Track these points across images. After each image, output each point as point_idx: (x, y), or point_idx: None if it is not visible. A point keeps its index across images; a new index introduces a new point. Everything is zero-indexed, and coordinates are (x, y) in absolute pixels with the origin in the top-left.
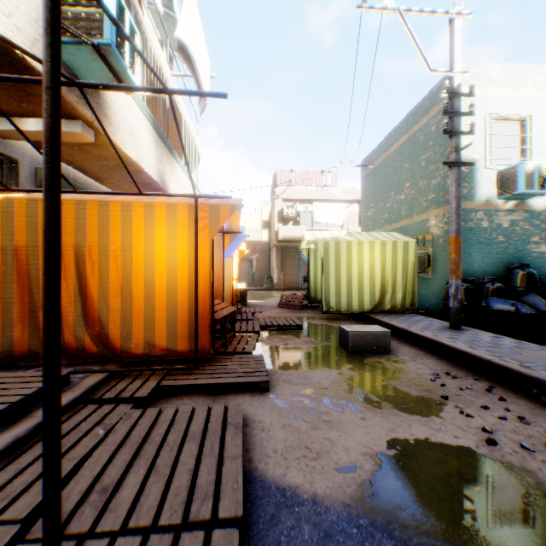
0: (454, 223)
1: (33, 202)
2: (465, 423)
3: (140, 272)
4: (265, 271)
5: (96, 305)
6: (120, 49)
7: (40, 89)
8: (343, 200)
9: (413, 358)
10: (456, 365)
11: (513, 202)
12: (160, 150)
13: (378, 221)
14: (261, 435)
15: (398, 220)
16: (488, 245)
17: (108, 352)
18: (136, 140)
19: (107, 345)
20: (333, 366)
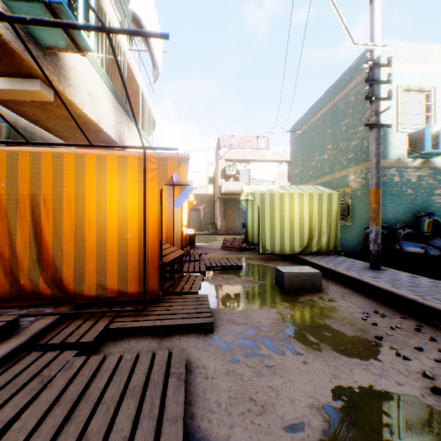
0: (374, 177)
1: None
2: (404, 367)
3: (93, 219)
4: (211, 219)
5: (51, 251)
6: (73, 10)
7: None
8: (274, 160)
9: (342, 297)
10: (382, 303)
11: (420, 160)
12: (119, 113)
13: (304, 177)
14: (204, 384)
15: (322, 176)
16: (399, 196)
17: (62, 295)
18: (95, 102)
19: (62, 288)
20: (271, 305)
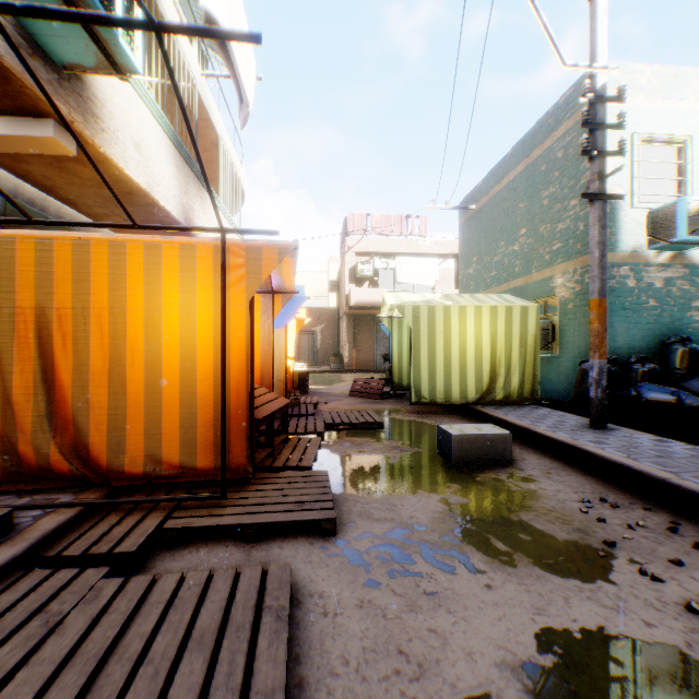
0: (597, 279)
1: None
2: (654, 594)
3: (139, 348)
4: (333, 347)
5: (70, 400)
6: (106, 4)
7: None
8: (435, 253)
9: (546, 474)
10: (611, 485)
11: (668, 254)
12: (185, 177)
13: (483, 280)
14: (322, 624)
15: (511, 279)
16: (635, 311)
17: (89, 472)
18: (145, 158)
19: (88, 461)
20: (431, 487)
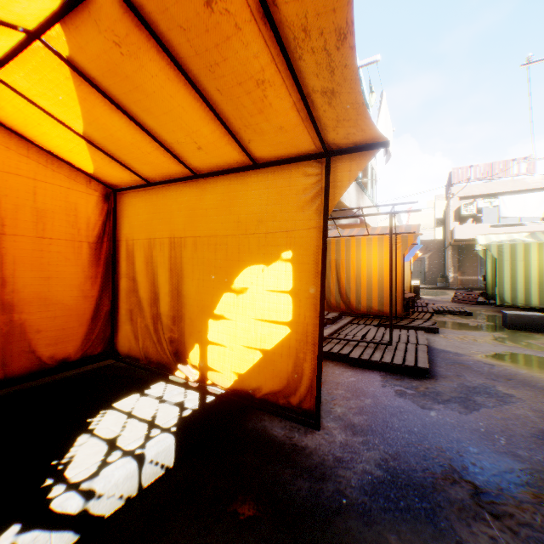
0: None
1: None
2: None
3: (364, 271)
4: (438, 270)
5: (344, 287)
6: None
7: None
8: (543, 187)
9: None
10: None
11: None
12: (358, 192)
13: None
14: (433, 342)
15: None
16: None
17: (350, 309)
18: (349, 194)
19: (349, 306)
20: (487, 332)
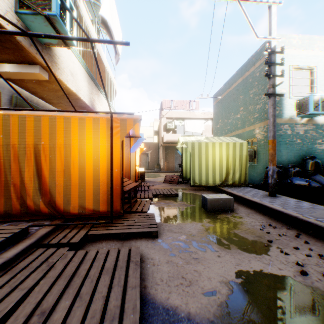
0: (271, 131)
1: (7, 116)
2: (285, 259)
3: (76, 161)
4: (156, 161)
5: (48, 182)
6: (63, 19)
7: (11, 44)
8: (202, 118)
9: (247, 215)
10: (275, 219)
11: (306, 119)
12: (91, 86)
13: (223, 130)
14: (152, 268)
15: (236, 130)
16: (291, 145)
17: (55, 212)
18: (75, 79)
19: (55, 208)
20: (198, 220)
